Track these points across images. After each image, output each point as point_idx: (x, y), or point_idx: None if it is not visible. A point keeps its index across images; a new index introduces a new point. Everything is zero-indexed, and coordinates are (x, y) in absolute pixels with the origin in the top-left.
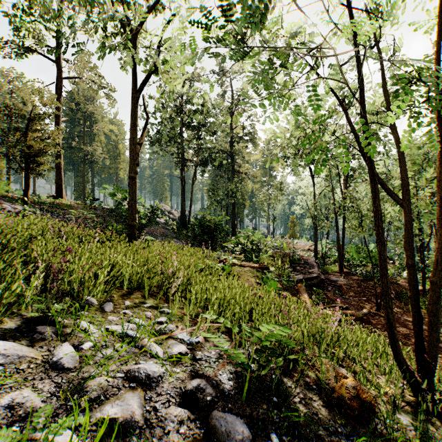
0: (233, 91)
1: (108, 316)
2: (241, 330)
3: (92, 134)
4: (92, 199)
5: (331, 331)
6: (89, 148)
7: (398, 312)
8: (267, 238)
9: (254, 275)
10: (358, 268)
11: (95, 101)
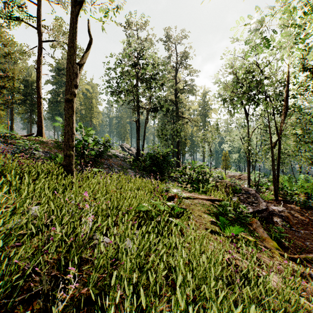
0: (177, 54)
1: None
2: None
3: None
4: None
5: None
6: None
7: None
8: (205, 169)
9: (205, 209)
10: (294, 197)
11: None
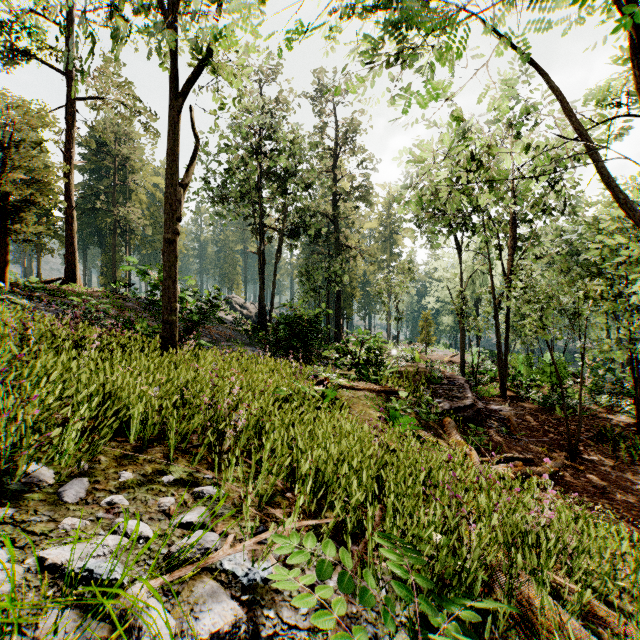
0: (336, 125)
1: (65, 516)
2: (362, 528)
3: (128, 190)
4: (123, 284)
5: (537, 524)
6: (122, 211)
7: (604, 463)
8: (388, 345)
9: (373, 403)
10: (529, 390)
11: (131, 141)
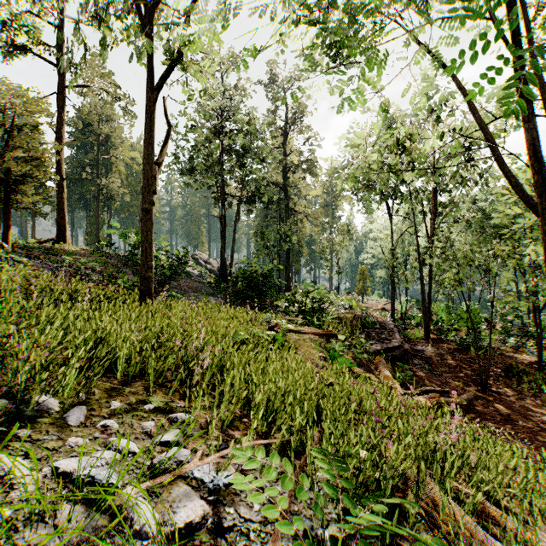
0: (286, 108)
1: (70, 436)
2: (303, 447)
3: (109, 163)
4: (105, 244)
5: (446, 444)
6: (104, 181)
7: (509, 394)
8: (330, 294)
9: (316, 345)
10: (449, 333)
11: (112, 121)
